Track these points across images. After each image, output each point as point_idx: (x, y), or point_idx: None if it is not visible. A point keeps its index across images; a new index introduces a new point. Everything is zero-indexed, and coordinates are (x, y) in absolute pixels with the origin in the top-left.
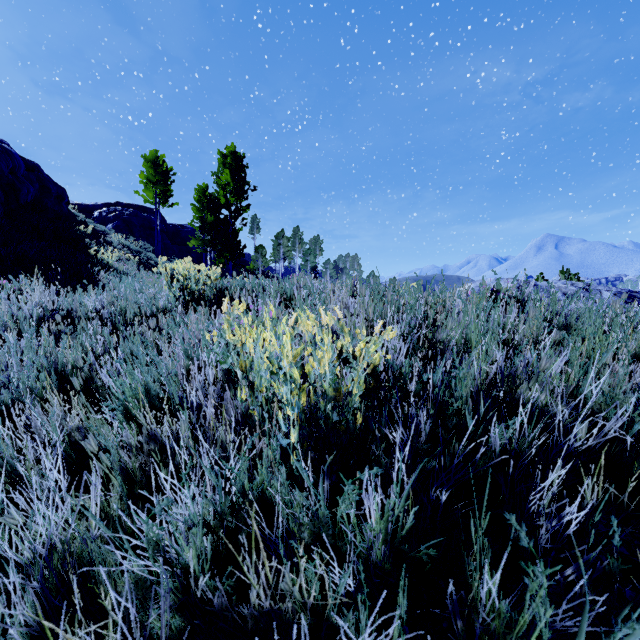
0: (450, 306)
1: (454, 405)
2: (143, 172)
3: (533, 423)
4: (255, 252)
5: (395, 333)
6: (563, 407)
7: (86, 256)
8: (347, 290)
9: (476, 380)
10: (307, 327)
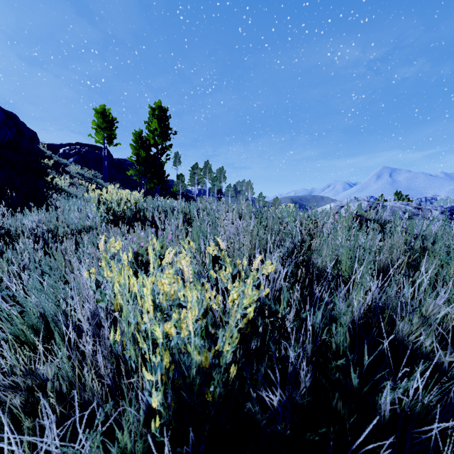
0: (321, 227)
1: (333, 344)
2: (94, 121)
3: (429, 388)
4: (177, 179)
5: (274, 267)
6: (453, 358)
7: (44, 182)
8: (238, 212)
9: (355, 319)
10: (163, 286)
